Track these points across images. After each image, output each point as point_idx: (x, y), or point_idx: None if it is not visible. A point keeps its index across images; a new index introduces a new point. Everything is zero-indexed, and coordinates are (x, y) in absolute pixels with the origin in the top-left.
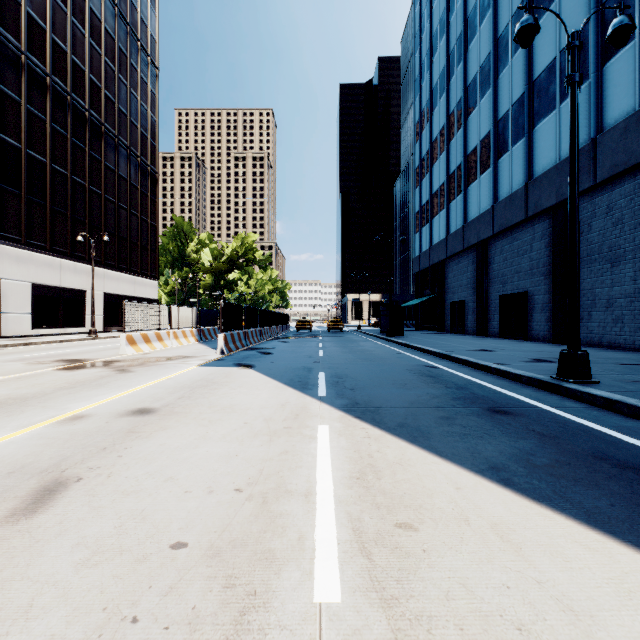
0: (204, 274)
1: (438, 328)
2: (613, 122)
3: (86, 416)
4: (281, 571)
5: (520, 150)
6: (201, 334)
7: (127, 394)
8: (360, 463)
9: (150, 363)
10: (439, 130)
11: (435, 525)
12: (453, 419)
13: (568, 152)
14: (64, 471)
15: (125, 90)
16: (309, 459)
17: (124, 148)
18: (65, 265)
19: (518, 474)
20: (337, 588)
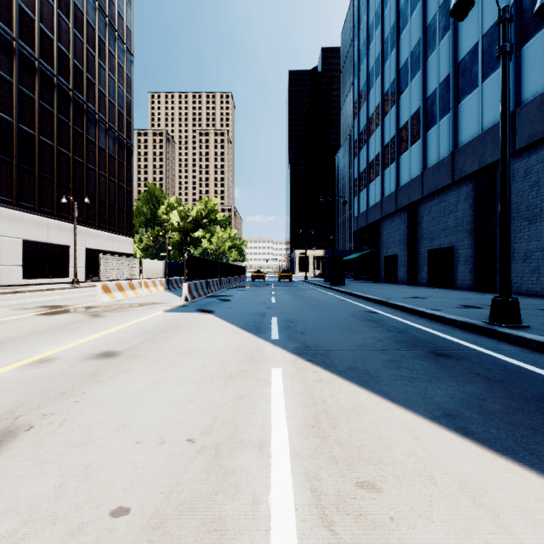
0: (172, 232)
1: (374, 278)
2: (530, 97)
3: (53, 359)
4: None
5: (446, 123)
6: (169, 283)
7: (95, 338)
8: (314, 409)
9: (121, 309)
10: (375, 108)
11: (399, 484)
12: (399, 362)
13: (489, 124)
14: (17, 418)
15: (104, 73)
16: (263, 405)
17: (103, 123)
18: (52, 224)
19: (474, 422)
20: None
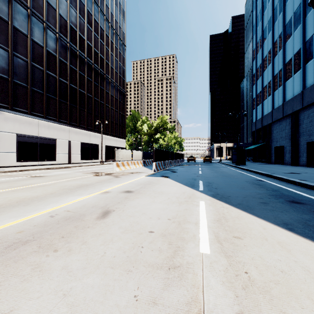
0: (144, 136)
1: (267, 161)
2: None
3: (109, 192)
4: (187, 243)
5: None
6: (144, 163)
7: (121, 185)
8: (218, 216)
9: (126, 174)
10: (267, 52)
11: (251, 239)
12: (267, 203)
13: None
14: (108, 208)
15: (113, 58)
16: (196, 212)
17: (112, 83)
18: (91, 134)
19: (298, 227)
20: (208, 250)
